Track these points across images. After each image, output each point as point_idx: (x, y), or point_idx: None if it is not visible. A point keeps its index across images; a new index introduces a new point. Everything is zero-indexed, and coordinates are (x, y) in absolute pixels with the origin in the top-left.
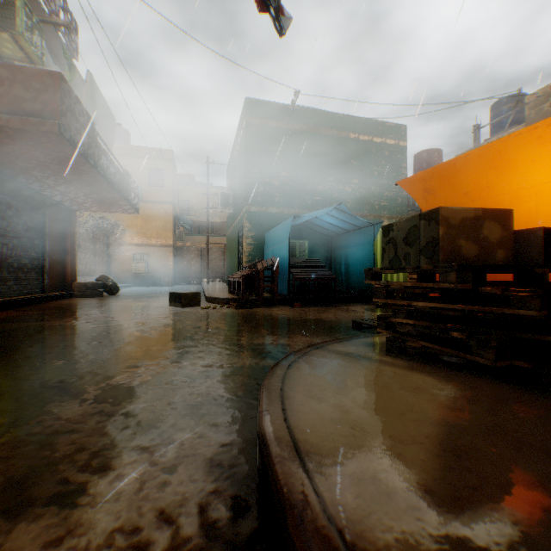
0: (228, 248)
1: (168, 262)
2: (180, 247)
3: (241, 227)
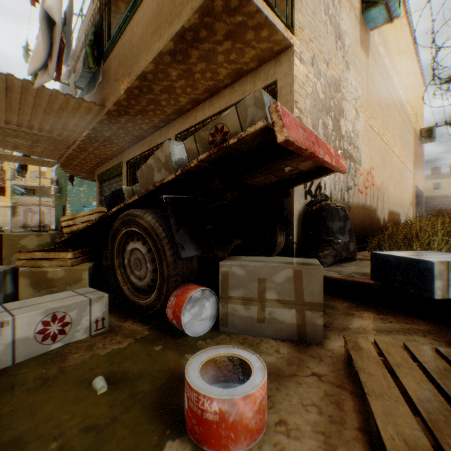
0: (57, 211)
1: (8, 216)
2: (15, 206)
3: (65, 205)
